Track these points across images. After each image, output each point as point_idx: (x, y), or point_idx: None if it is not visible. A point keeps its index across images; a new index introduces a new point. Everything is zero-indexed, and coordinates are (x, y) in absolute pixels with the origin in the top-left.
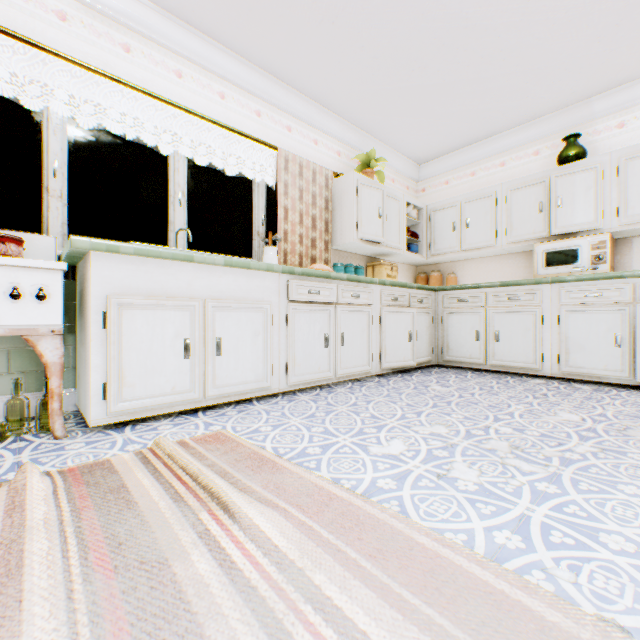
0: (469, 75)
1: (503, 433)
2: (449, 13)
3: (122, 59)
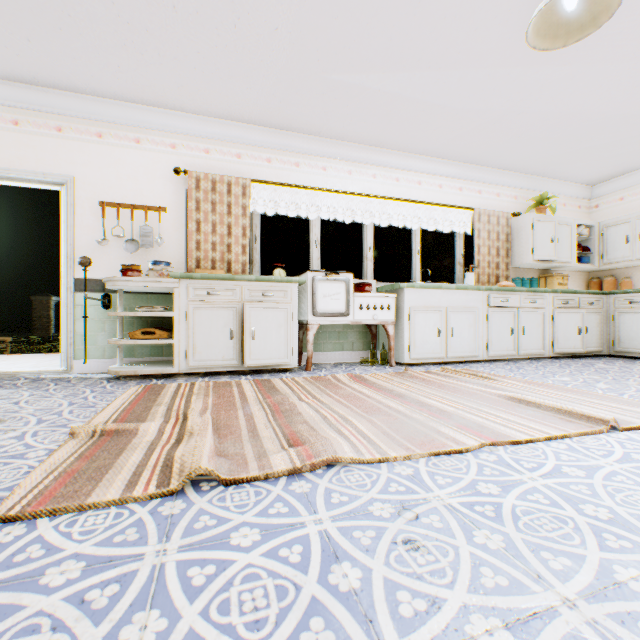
0: (633, 134)
1: (638, 380)
2: (608, 115)
3: (395, 186)
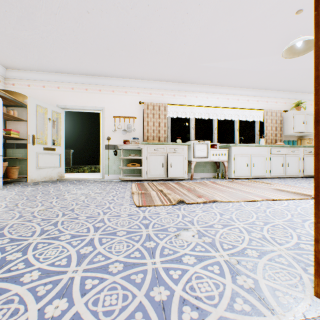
0: None
1: None
2: None
3: (227, 102)
